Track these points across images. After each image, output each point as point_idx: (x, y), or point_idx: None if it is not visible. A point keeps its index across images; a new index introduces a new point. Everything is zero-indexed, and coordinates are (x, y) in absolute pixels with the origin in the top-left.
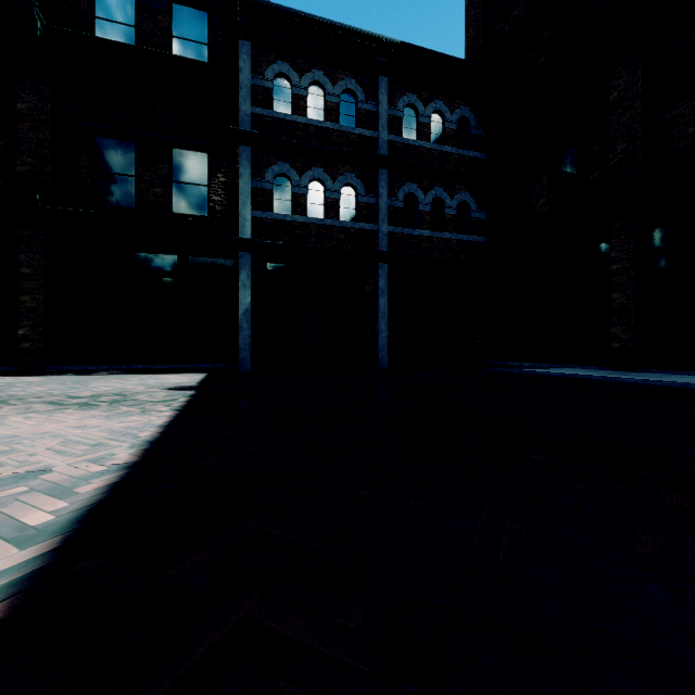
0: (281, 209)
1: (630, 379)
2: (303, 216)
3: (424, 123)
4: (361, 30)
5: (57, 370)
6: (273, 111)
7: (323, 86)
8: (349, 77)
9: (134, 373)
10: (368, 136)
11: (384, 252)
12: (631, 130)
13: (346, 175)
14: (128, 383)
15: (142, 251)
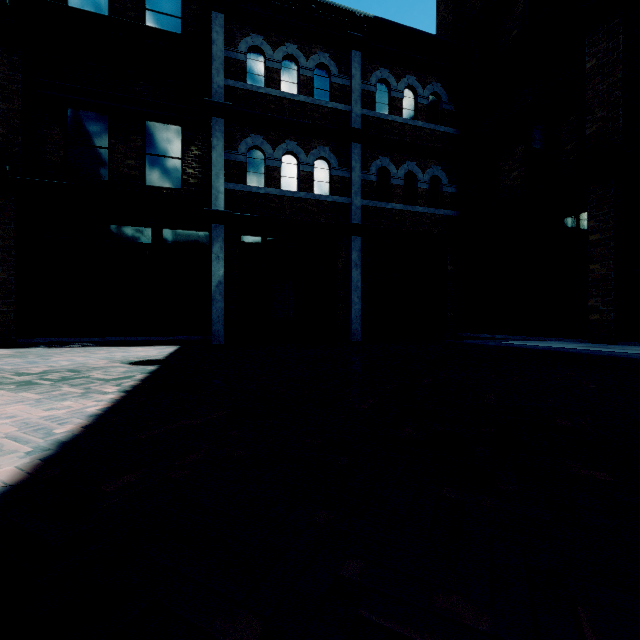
0: (255, 181)
1: (620, 353)
2: (276, 189)
3: (396, 98)
4: (334, 4)
5: (32, 342)
6: (246, 83)
7: (296, 60)
8: (322, 51)
9: (107, 345)
10: (341, 110)
11: (357, 225)
12: (611, 97)
13: (320, 148)
14: (93, 357)
15: (115, 223)
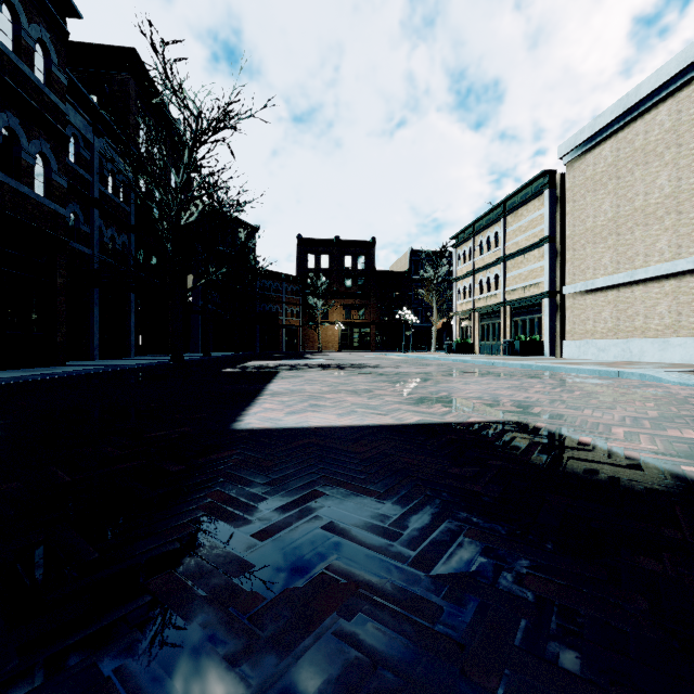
0: None
1: None
2: None
3: None
4: None
5: None
6: None
7: None
8: None
9: None
10: None
11: None
12: None
13: None
14: None
15: None
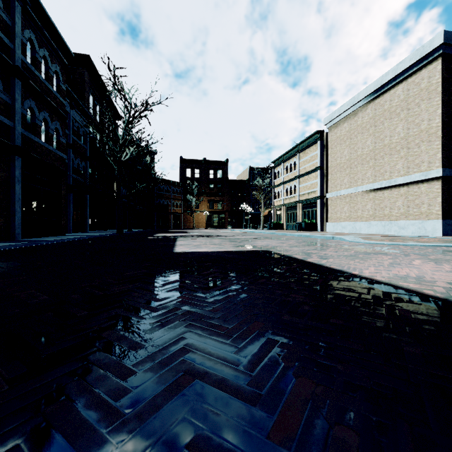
0: None
1: None
2: None
3: None
4: None
5: None
6: None
7: None
8: None
9: None
10: None
11: None
12: None
13: None
14: None
15: None
